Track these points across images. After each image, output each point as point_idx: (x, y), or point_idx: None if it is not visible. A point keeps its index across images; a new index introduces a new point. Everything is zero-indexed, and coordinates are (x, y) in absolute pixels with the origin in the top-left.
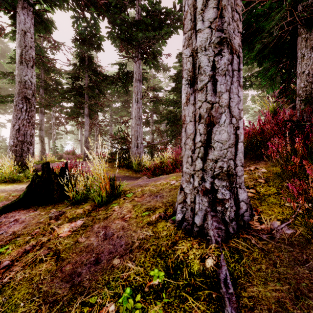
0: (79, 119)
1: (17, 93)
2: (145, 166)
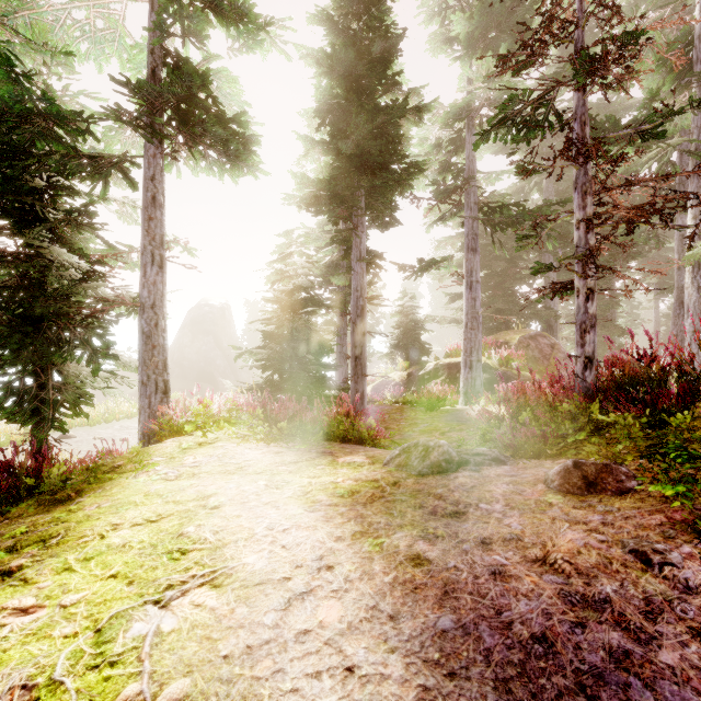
0: None
1: (674, 300)
2: None
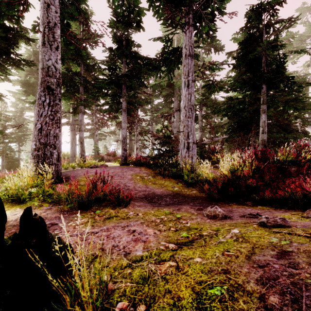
0: (121, 118)
1: (40, 83)
2: (204, 179)
